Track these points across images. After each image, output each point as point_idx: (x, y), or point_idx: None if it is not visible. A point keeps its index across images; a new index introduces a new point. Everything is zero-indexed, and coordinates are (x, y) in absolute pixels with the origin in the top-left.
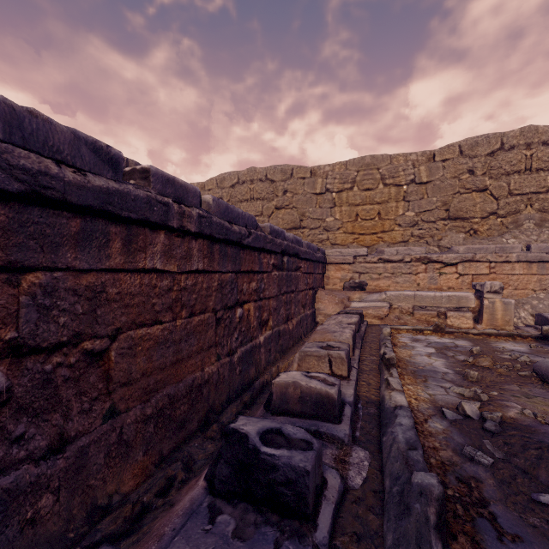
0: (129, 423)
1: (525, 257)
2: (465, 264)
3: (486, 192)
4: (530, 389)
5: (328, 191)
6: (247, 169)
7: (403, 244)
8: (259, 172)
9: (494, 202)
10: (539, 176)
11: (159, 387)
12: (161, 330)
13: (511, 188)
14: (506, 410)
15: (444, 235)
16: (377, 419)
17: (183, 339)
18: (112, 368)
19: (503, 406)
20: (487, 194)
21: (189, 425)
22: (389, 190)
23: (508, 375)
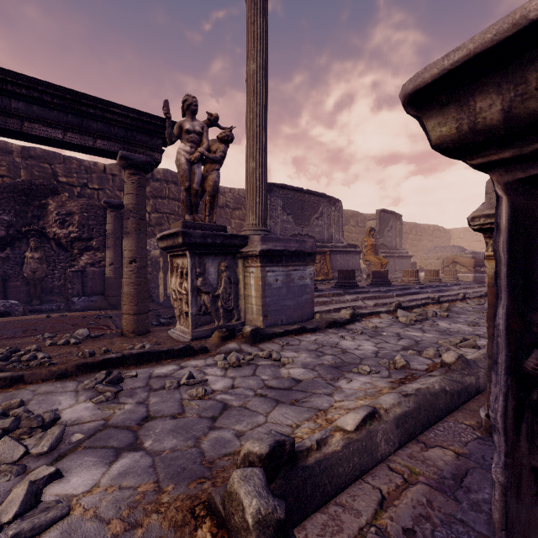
0: None
1: None
2: None
3: None
4: None
5: None
6: None
7: None
8: None
9: None
10: None
11: None
12: None
13: None
14: None
15: None
16: None
17: None
18: None
19: None
20: None
21: None
22: None
23: None
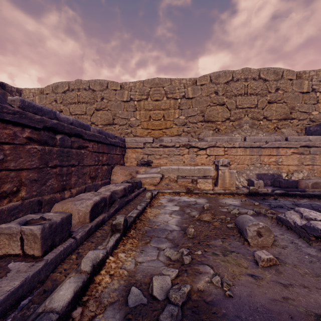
0: None
1: (243, 144)
2: (211, 149)
3: (224, 106)
4: (230, 243)
5: (131, 100)
6: (75, 80)
7: (178, 137)
8: (84, 83)
9: (228, 112)
10: (251, 98)
11: None
12: None
13: (237, 104)
14: (198, 279)
15: (201, 131)
16: None
17: None
18: None
19: (197, 273)
20: (225, 107)
21: None
22: (170, 101)
23: (220, 227)
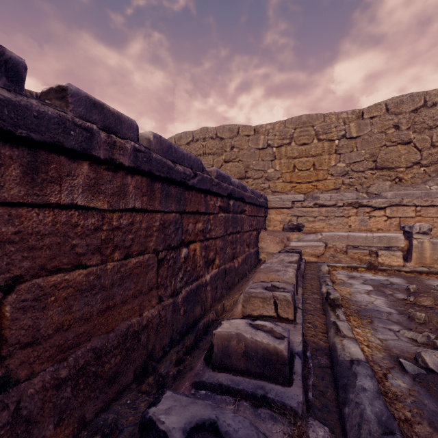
0: (31, 393)
1: None
2: (393, 208)
3: (410, 145)
4: None
5: (269, 146)
6: (200, 129)
7: (335, 191)
8: (210, 131)
9: (418, 153)
10: None
11: (81, 340)
12: (85, 275)
13: (434, 140)
14: None
15: (372, 183)
16: (330, 374)
17: (115, 283)
18: (7, 327)
19: None
20: (411, 146)
21: (122, 377)
22: (323, 145)
23: None
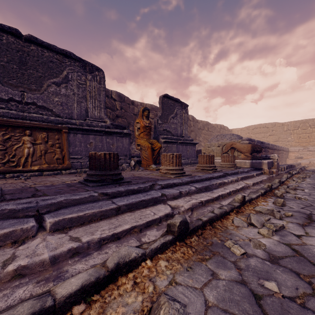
0: None
1: None
2: None
3: None
4: None
5: (288, 130)
6: (258, 124)
7: None
8: (262, 125)
9: None
10: None
11: None
12: None
13: None
14: None
15: None
16: None
17: None
18: None
19: None
20: None
21: None
22: (312, 129)
23: None
